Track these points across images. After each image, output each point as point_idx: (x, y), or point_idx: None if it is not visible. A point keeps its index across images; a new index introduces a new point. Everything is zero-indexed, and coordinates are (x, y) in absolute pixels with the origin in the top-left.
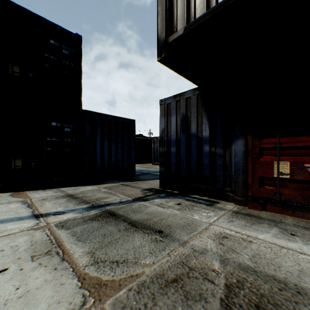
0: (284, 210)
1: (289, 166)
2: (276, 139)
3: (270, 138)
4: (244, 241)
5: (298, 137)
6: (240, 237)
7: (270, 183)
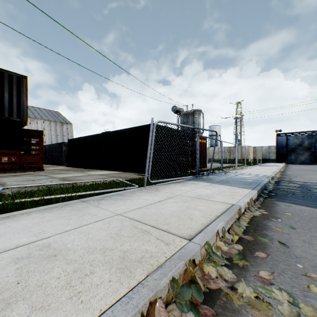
0: (7, 171)
1: (8, 158)
2: (4, 150)
3: (2, 150)
4: (4, 175)
5: (11, 150)
6: (2, 175)
7: (2, 164)
